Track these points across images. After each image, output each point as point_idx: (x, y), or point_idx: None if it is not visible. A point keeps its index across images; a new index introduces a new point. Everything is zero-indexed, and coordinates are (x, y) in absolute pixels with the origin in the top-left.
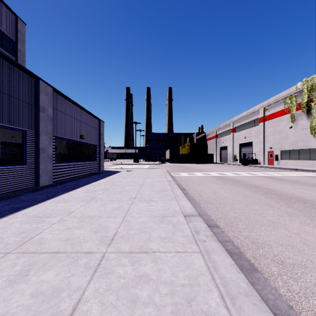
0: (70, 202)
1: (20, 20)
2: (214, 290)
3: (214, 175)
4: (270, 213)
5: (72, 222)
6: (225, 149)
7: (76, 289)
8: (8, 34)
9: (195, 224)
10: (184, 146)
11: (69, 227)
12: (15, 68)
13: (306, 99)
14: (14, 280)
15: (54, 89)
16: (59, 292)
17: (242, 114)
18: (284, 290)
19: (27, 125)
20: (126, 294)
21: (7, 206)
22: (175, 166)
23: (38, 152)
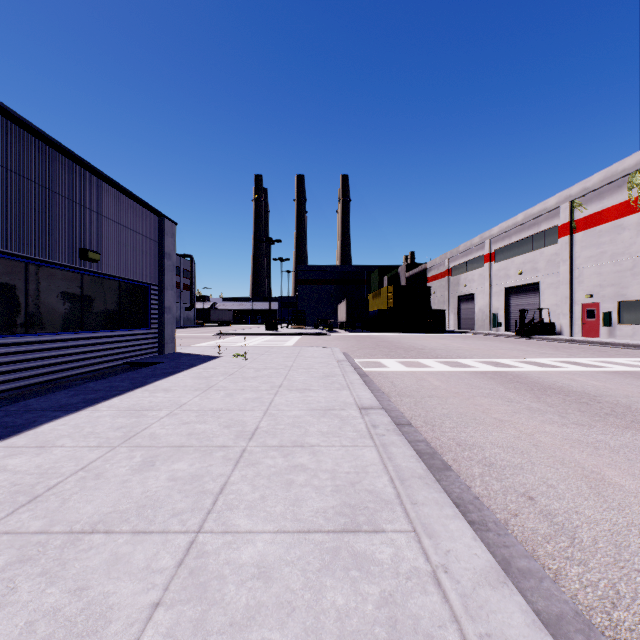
0: None
1: None
2: None
3: (481, 369)
4: None
5: None
6: (470, 301)
7: None
8: None
9: None
10: (378, 295)
11: None
12: None
13: None
14: None
15: None
16: None
17: (512, 220)
18: None
19: None
20: None
21: None
22: (361, 338)
23: None
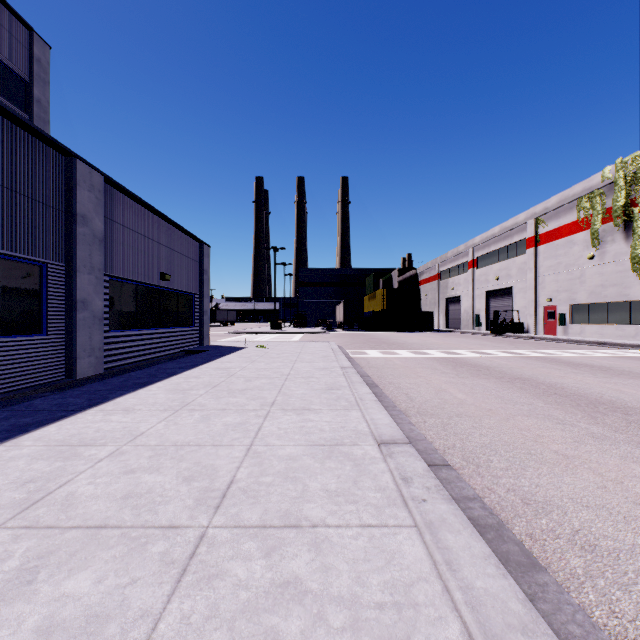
0: (138, 413)
1: (40, 39)
2: (450, 619)
3: (436, 355)
4: (557, 435)
5: (139, 458)
6: (457, 303)
7: (139, 615)
8: (13, 67)
9: (401, 463)
10: (373, 297)
11: (131, 469)
12: (25, 135)
13: (623, 200)
14: (0, 594)
15: (107, 177)
16: (101, 622)
17: (491, 232)
18: (601, 612)
19: (51, 252)
20: (252, 627)
21: (4, 421)
22: (355, 336)
23: (74, 309)
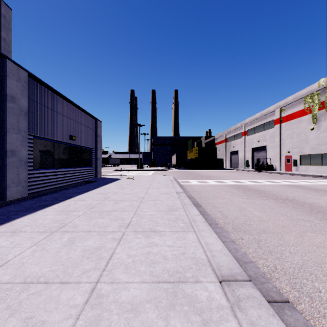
0: (20, 236)
1: (5, 4)
2: None
3: (230, 183)
4: None
5: None
6: (236, 154)
7: None
8: None
9: (255, 322)
10: (191, 151)
11: None
12: None
13: None
14: None
15: (30, 74)
16: None
17: (255, 116)
18: None
19: None
20: None
21: None
22: (182, 172)
23: (5, 156)
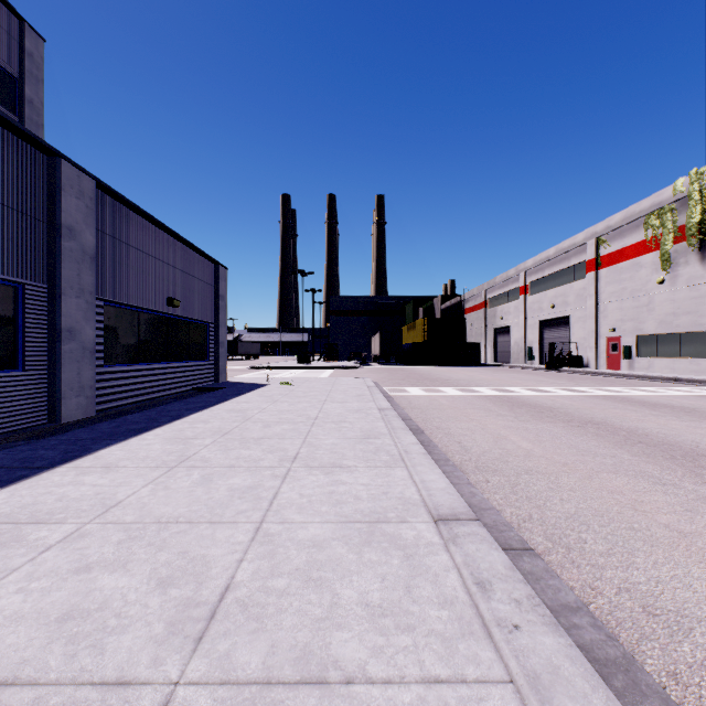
0: (120, 472)
1: (32, 31)
2: None
3: (487, 394)
4: (661, 500)
5: (104, 544)
6: (506, 334)
7: None
8: (0, 62)
9: (471, 554)
10: (413, 327)
11: (87, 564)
12: None
13: (698, 216)
14: None
15: (100, 183)
16: None
17: (545, 254)
18: None
19: (28, 270)
20: None
21: None
22: (393, 371)
23: (57, 339)
